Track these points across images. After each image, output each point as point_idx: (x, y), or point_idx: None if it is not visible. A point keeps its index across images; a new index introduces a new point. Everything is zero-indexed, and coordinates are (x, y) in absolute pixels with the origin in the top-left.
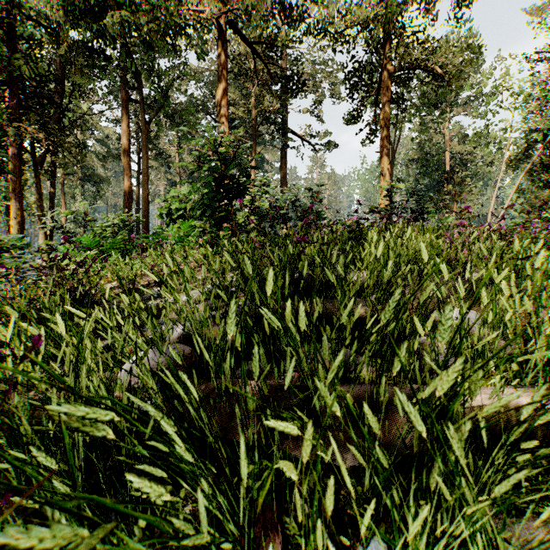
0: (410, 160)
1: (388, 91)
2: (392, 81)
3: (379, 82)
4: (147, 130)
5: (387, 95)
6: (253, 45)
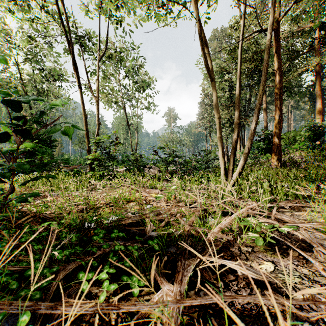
0: None
1: None
2: None
3: None
4: None
5: None
6: None
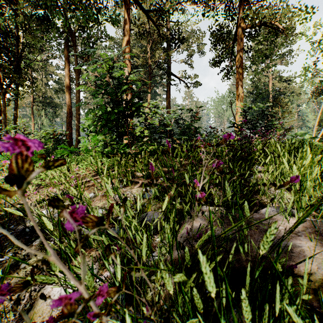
0: (247, 92)
1: (242, 42)
2: (244, 35)
3: (234, 37)
4: (78, 72)
5: (241, 45)
6: (147, 11)
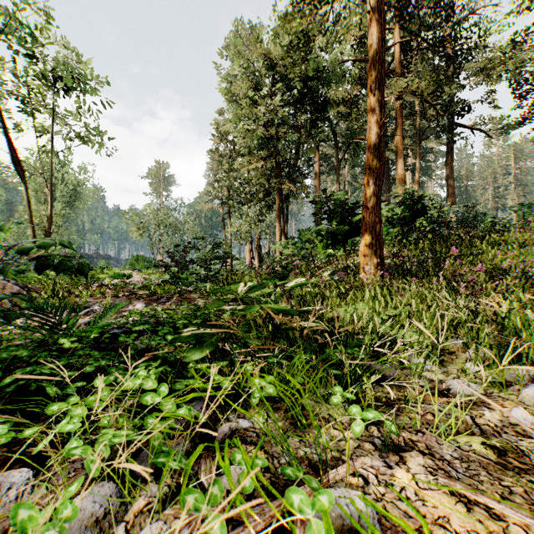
0: None
1: None
2: None
3: None
4: (339, 165)
5: None
6: (422, 96)
